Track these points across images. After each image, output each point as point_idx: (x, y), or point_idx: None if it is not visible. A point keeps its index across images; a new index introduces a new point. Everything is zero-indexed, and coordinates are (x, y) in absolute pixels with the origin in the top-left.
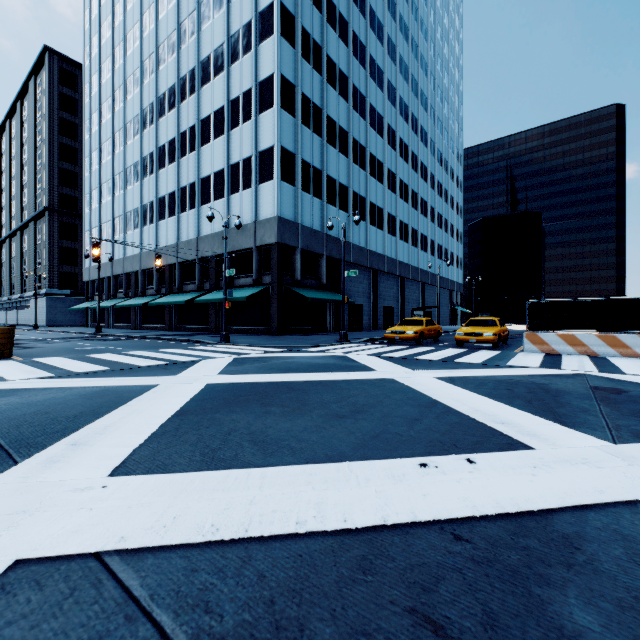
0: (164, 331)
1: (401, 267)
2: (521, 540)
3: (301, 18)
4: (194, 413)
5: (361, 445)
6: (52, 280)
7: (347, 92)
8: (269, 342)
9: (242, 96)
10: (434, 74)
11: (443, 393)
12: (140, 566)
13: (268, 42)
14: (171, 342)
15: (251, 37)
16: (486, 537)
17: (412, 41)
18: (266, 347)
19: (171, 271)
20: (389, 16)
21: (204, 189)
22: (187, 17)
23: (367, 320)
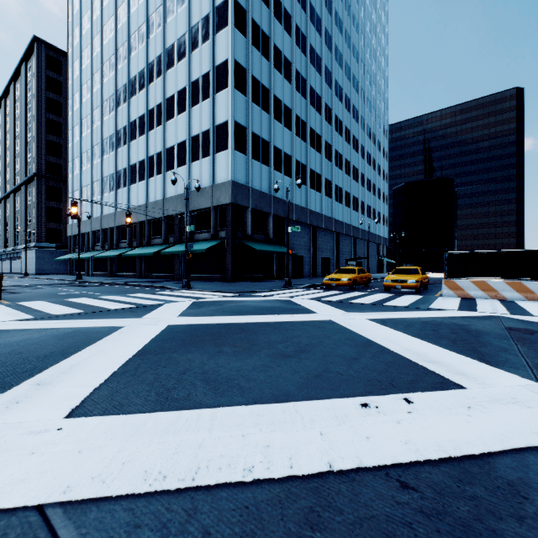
0: (135, 278)
1: (336, 224)
2: (467, 488)
3: (251, 12)
4: (154, 353)
5: (305, 384)
6: (40, 235)
7: (291, 75)
8: (224, 288)
9: (201, 78)
10: (364, 61)
11: (377, 334)
12: (82, 521)
13: (223, 32)
14: (140, 288)
15: (209, 28)
16: (432, 484)
17: (345, 33)
18: (221, 292)
19: (141, 227)
20: (326, 12)
21: (169, 157)
22: (155, 11)
23: (308, 269)
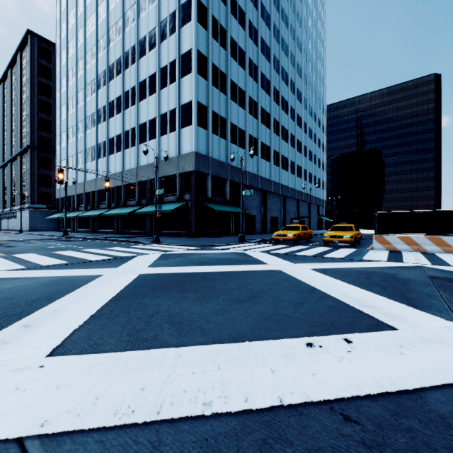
0: (113, 234)
1: (283, 188)
2: (403, 421)
3: (211, 9)
4: (127, 298)
5: (258, 326)
6: (33, 198)
7: (244, 63)
8: (188, 242)
9: (169, 65)
10: (306, 51)
11: (318, 281)
12: (57, 452)
13: (188, 26)
14: (117, 242)
15: (175, 22)
16: (372, 418)
17: (291, 27)
18: (186, 246)
19: (118, 191)
20: (274, 9)
21: (142, 132)
22: (129, 8)
23: (259, 226)
